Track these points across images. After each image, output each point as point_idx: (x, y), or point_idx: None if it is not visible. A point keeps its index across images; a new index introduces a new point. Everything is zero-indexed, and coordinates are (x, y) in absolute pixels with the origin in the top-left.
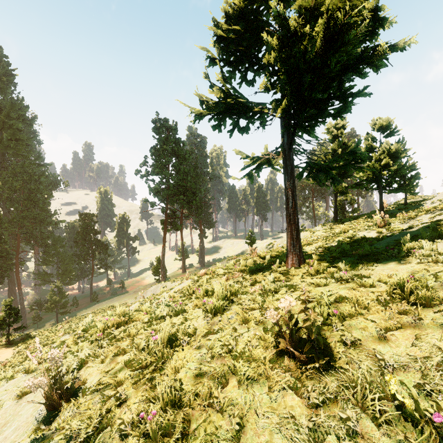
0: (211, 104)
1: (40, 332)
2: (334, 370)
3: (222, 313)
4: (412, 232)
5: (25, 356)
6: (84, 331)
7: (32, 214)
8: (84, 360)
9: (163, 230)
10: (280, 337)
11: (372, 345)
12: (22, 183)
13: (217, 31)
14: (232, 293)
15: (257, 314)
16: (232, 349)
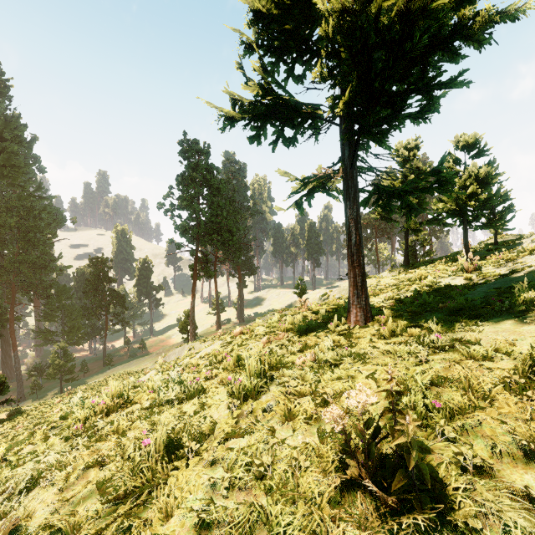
0: (246, 107)
1: (33, 407)
2: (451, 528)
3: (255, 398)
4: (517, 277)
5: (9, 440)
6: (63, 418)
7: (31, 258)
8: (42, 472)
9: (192, 277)
10: (348, 455)
11: (514, 474)
12: (18, 219)
13: (253, 3)
14: (273, 365)
15: (307, 405)
16: (265, 473)
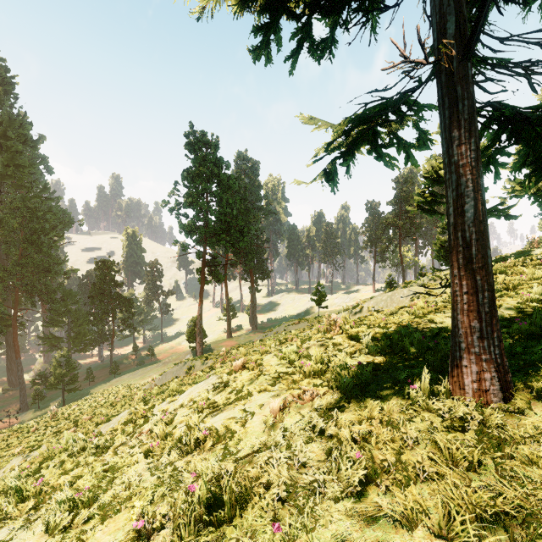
0: None
1: (6, 435)
2: None
3: None
4: None
5: None
6: None
7: (34, 261)
8: None
9: (200, 281)
10: None
11: None
12: (21, 220)
13: None
14: None
15: None
16: None
